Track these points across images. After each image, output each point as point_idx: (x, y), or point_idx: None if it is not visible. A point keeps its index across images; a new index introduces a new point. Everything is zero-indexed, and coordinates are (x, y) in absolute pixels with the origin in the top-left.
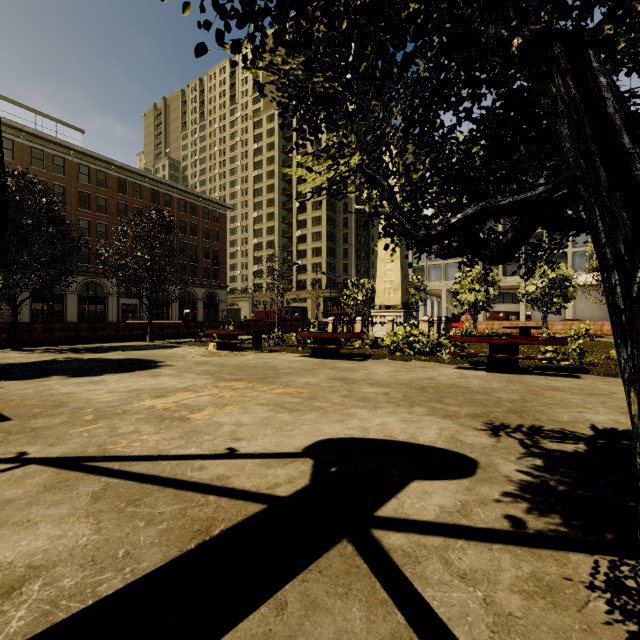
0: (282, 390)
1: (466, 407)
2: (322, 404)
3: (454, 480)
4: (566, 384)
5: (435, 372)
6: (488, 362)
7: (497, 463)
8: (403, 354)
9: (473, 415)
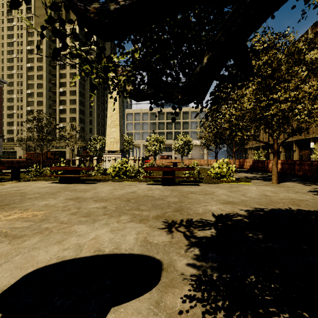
0: (18, 215)
1: (153, 211)
2: (50, 225)
3: (146, 294)
4: (195, 189)
5: (136, 188)
6: (162, 180)
7: (174, 260)
8: (120, 178)
9: (157, 217)
